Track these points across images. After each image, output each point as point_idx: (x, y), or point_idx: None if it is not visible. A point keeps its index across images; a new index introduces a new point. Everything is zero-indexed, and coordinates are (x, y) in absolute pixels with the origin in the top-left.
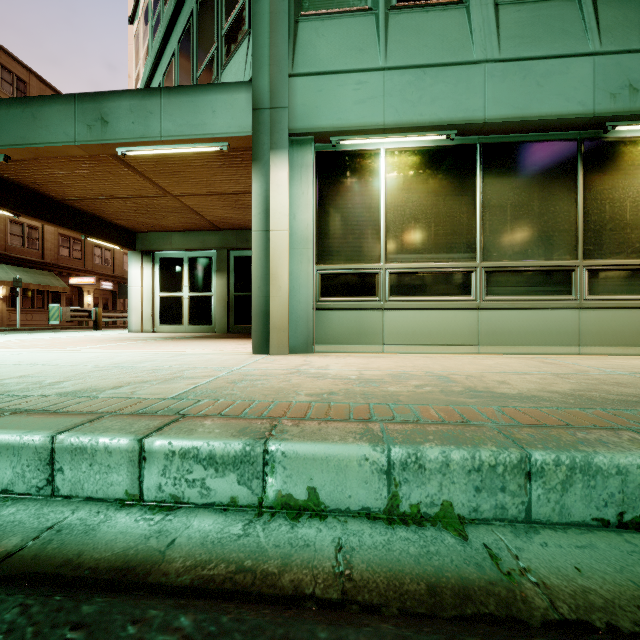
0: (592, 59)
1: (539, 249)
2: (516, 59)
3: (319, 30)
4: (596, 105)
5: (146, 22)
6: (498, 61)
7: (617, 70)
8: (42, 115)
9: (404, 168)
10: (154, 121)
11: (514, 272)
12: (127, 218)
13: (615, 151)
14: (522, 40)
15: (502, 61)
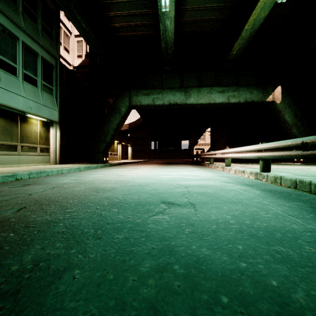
0: (23, 98)
1: (10, 139)
2: (6, 89)
3: None
4: (24, 109)
5: None
6: (1, 87)
7: (28, 103)
8: None
9: None
10: None
11: (3, 145)
12: None
13: (26, 119)
14: (7, 84)
15: (2, 88)
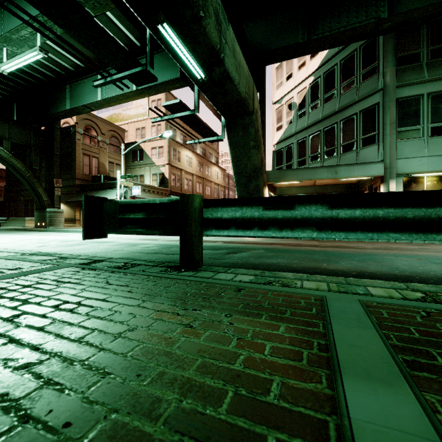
0: None
1: None
2: None
3: (404, 145)
4: None
5: (290, 109)
6: None
7: None
8: (317, 171)
9: (432, 181)
10: (352, 172)
11: None
12: (283, 184)
13: None
14: None
15: None
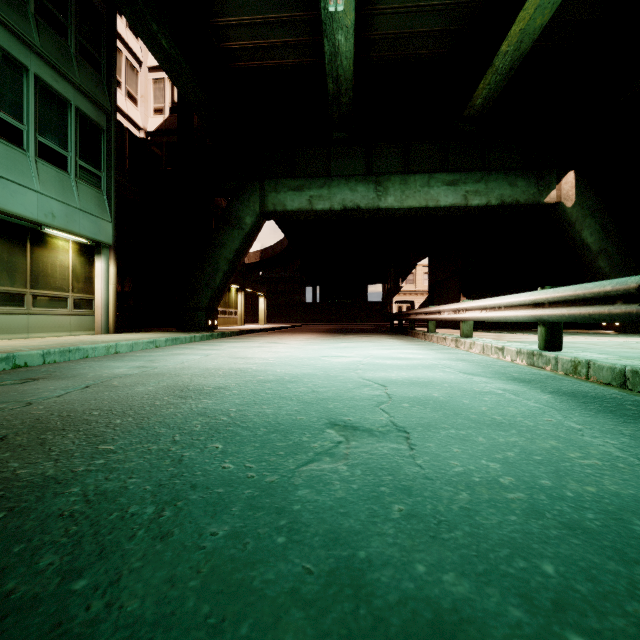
0: (37, 194)
1: (8, 281)
2: None
3: None
4: (39, 217)
5: None
6: None
7: (48, 204)
8: None
9: None
10: None
11: None
12: None
13: (45, 238)
14: (2, 165)
15: None
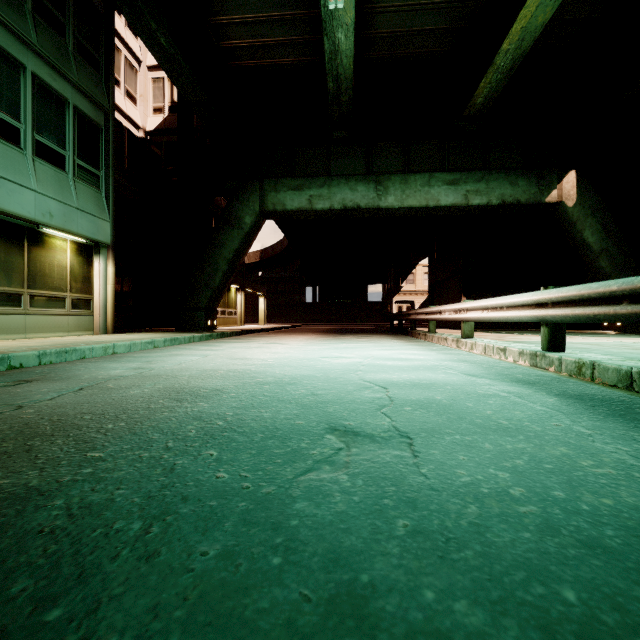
0: (35, 193)
1: (5, 281)
2: None
3: None
4: (37, 216)
5: None
6: None
7: (45, 203)
8: None
9: None
10: None
11: None
12: None
13: (42, 238)
14: None
15: None
